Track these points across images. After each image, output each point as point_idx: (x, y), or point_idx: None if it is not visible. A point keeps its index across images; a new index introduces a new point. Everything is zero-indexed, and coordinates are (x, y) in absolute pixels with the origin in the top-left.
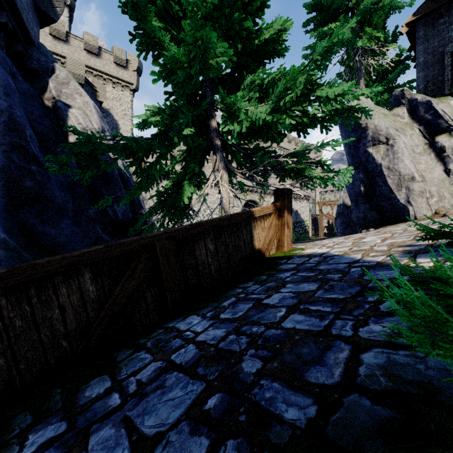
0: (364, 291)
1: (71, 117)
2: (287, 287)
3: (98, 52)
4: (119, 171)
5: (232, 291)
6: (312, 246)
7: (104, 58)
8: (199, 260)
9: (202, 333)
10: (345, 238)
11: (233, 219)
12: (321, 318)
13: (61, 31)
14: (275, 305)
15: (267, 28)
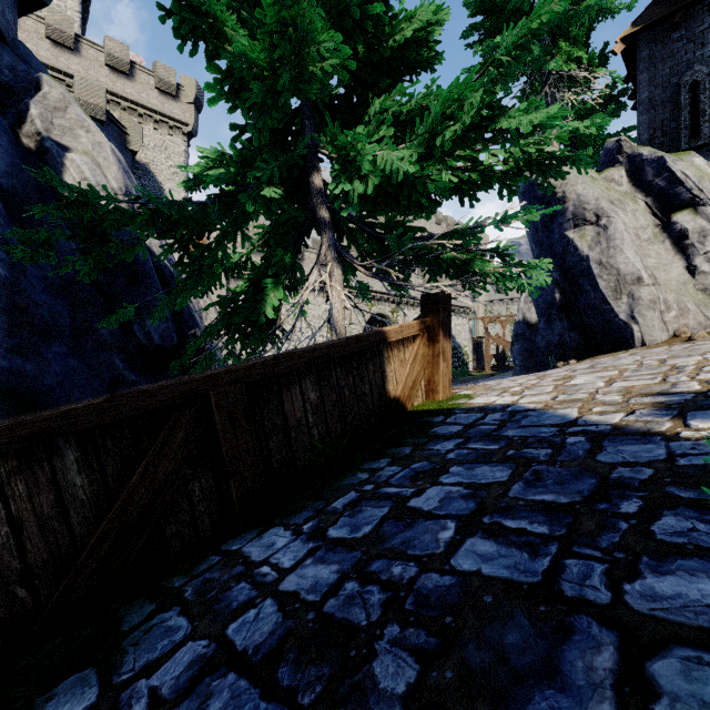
0: (608, 490)
1: (70, 167)
2: (451, 472)
3: (130, 69)
4: (157, 263)
5: (350, 477)
6: (485, 392)
7: (139, 80)
8: (290, 420)
9: (291, 573)
10: (538, 378)
11: (351, 346)
12: (533, 552)
13: (66, 33)
14: (433, 513)
15: (410, 21)
